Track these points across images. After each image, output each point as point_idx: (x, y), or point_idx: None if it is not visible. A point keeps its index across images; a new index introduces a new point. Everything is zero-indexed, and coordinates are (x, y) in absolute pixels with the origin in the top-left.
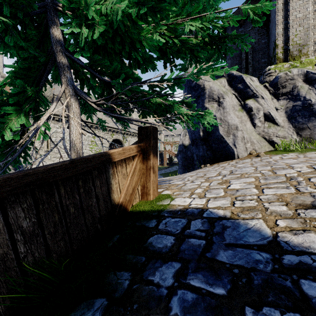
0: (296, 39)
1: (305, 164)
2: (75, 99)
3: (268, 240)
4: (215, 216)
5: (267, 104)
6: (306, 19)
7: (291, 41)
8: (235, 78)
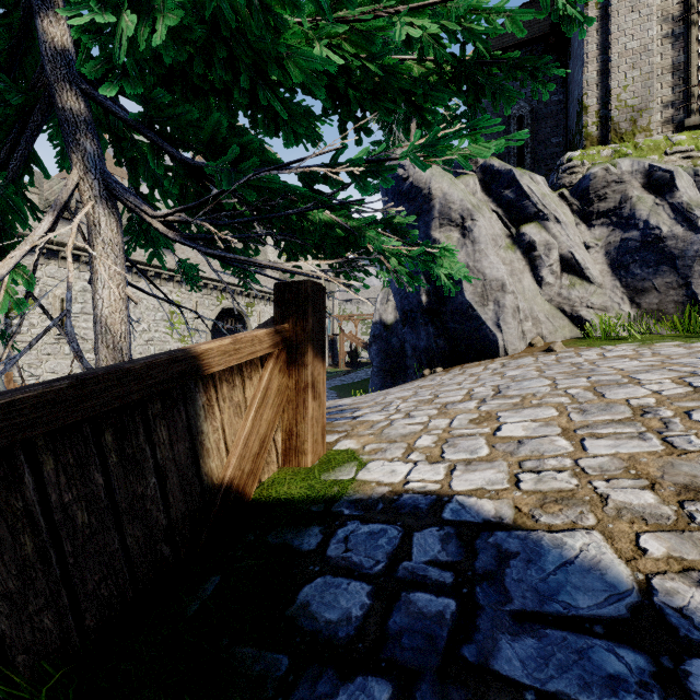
0: (625, 96)
1: (665, 373)
2: (109, 208)
3: (629, 604)
4: (474, 519)
5: (567, 236)
6: (647, 54)
7: (614, 99)
8: (498, 176)
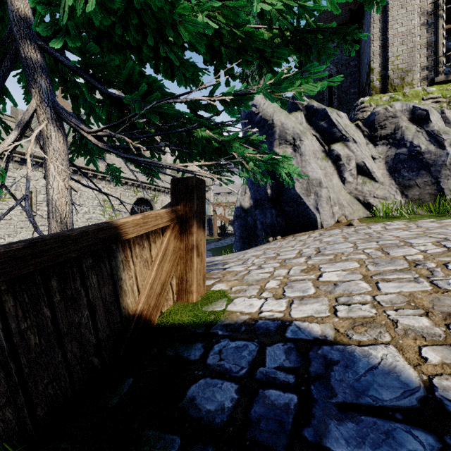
0: (397, 62)
1: (427, 239)
2: (58, 126)
3: (419, 397)
4: (307, 337)
5: (361, 151)
6: (411, 35)
7: (390, 64)
8: (317, 113)
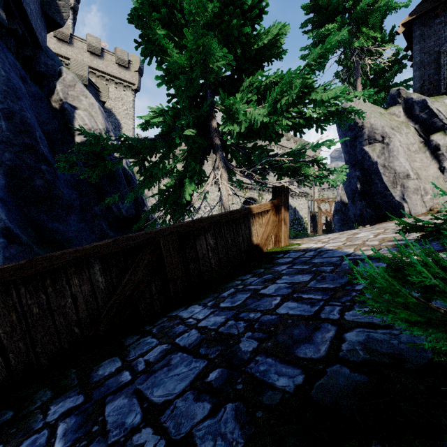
0: None
1: None
2: (225, 169)
3: (346, 254)
4: (325, 249)
5: None
6: None
7: None
8: (416, 105)
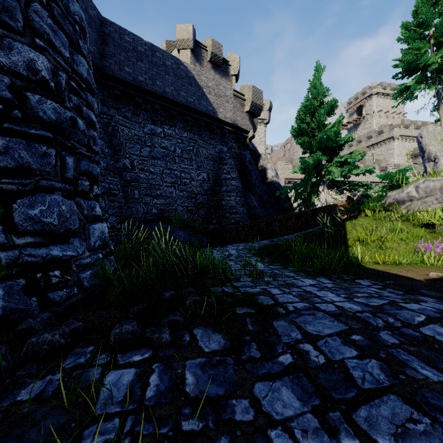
0: None
1: None
2: (327, 189)
3: None
4: None
5: None
6: None
7: None
8: None
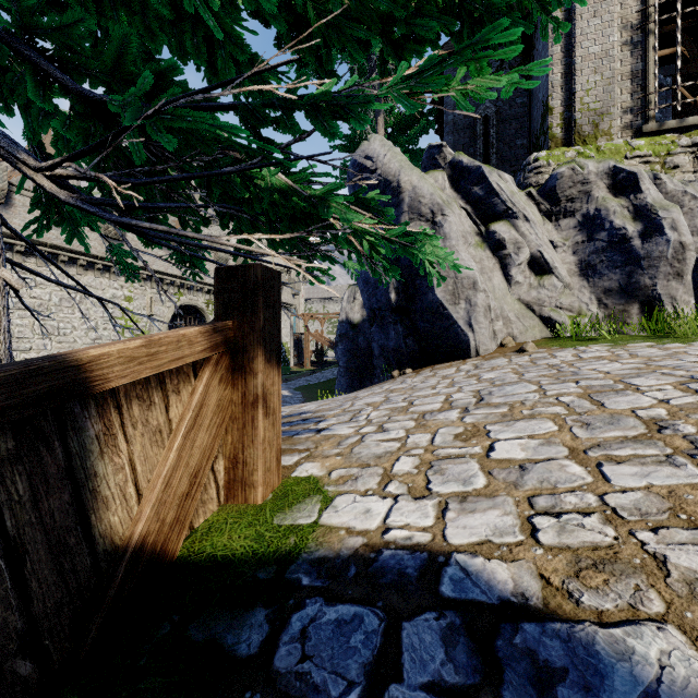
0: (587, 100)
1: (660, 377)
2: None
3: None
4: (487, 597)
5: (536, 235)
6: (608, 59)
7: (578, 102)
8: (467, 173)
